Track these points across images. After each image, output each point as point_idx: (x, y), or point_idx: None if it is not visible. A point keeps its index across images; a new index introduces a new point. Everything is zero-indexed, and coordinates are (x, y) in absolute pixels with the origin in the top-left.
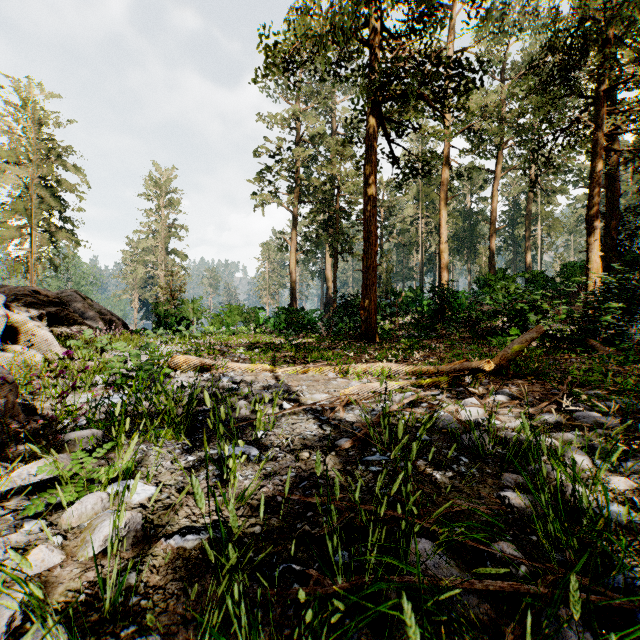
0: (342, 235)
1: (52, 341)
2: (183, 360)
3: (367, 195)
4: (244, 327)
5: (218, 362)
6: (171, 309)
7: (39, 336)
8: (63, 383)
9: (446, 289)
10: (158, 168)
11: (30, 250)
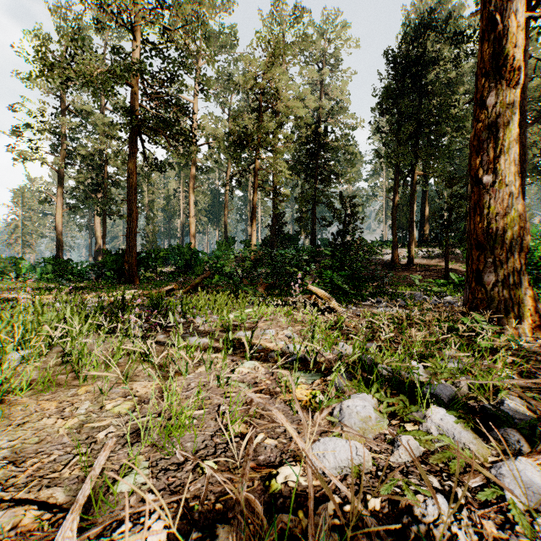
0: (111, 200)
1: None
2: None
3: (130, 185)
4: None
5: (17, 295)
6: None
7: None
8: None
9: (193, 249)
10: None
11: None
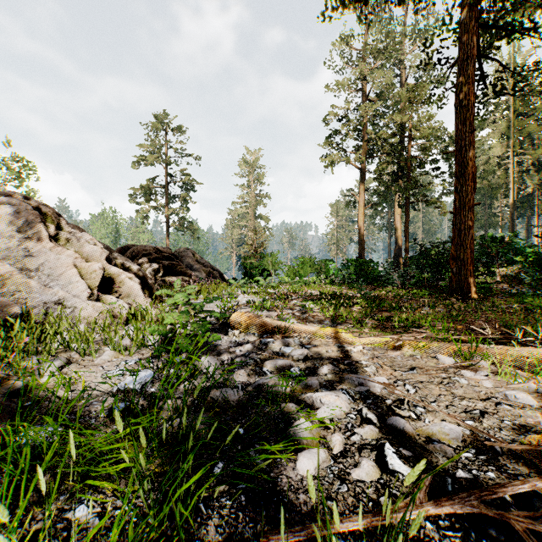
0: (415, 183)
1: (139, 291)
2: (244, 317)
3: (461, 120)
4: (315, 277)
5: (281, 322)
6: (255, 262)
7: (128, 287)
8: (115, 342)
9: None
10: (248, 151)
11: (167, 222)
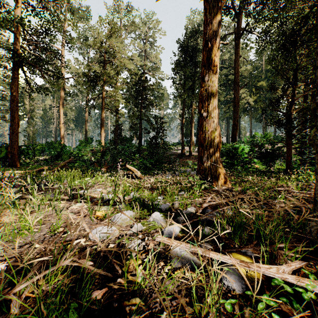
0: None
1: None
2: None
3: (13, 100)
4: None
5: None
6: None
7: None
8: None
9: (62, 144)
10: None
11: None
